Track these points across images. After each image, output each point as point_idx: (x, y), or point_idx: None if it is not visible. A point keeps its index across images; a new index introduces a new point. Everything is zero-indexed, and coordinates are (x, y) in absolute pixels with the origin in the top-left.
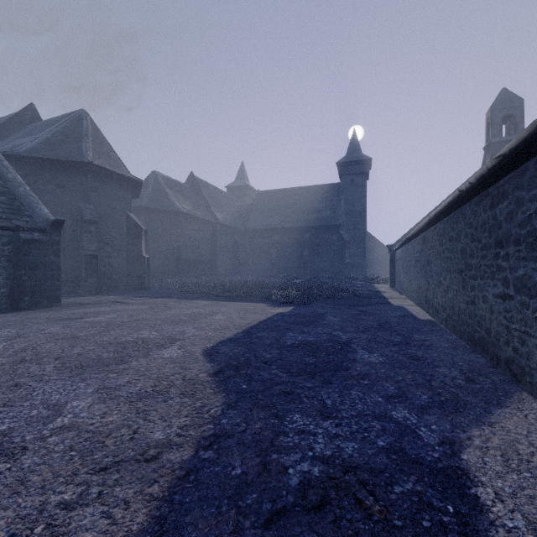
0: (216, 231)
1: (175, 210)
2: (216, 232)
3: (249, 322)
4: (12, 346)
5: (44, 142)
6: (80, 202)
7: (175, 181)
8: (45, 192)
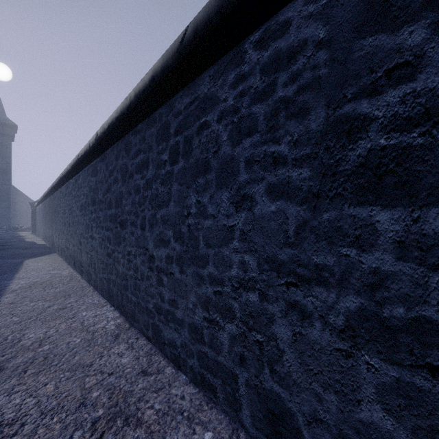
0: None
1: None
2: None
3: None
4: None
5: None
6: None
7: None
8: None
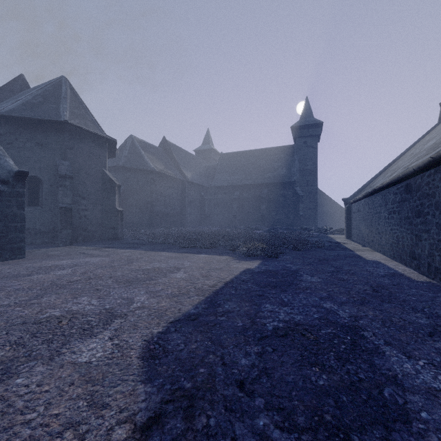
0: (184, 187)
1: (149, 169)
2: (184, 189)
3: (214, 283)
4: None
5: (25, 103)
6: (57, 159)
7: (150, 144)
8: (25, 149)
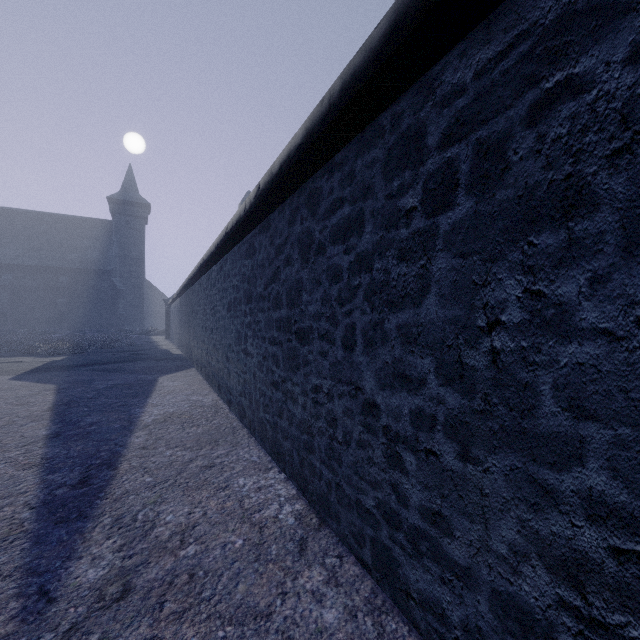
0: None
1: None
2: None
3: (29, 367)
4: None
5: None
6: None
7: None
8: None
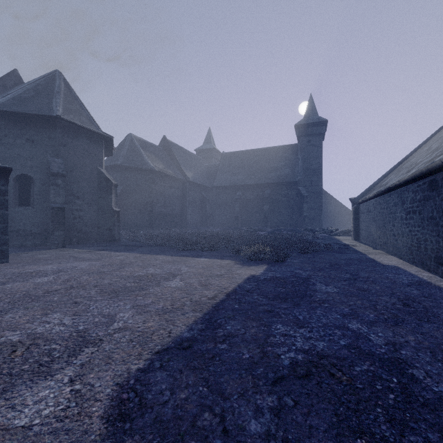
0: (185, 187)
1: (148, 168)
2: (185, 189)
3: (213, 295)
4: None
5: (16, 98)
6: (49, 156)
7: (149, 143)
8: (15, 146)
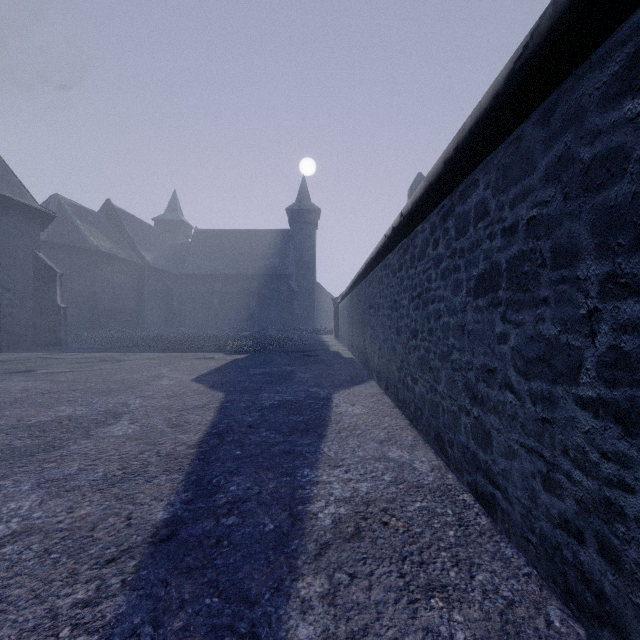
0: (143, 274)
1: (91, 247)
2: (143, 276)
3: (214, 365)
4: (8, 389)
5: None
6: None
7: (86, 209)
8: None
